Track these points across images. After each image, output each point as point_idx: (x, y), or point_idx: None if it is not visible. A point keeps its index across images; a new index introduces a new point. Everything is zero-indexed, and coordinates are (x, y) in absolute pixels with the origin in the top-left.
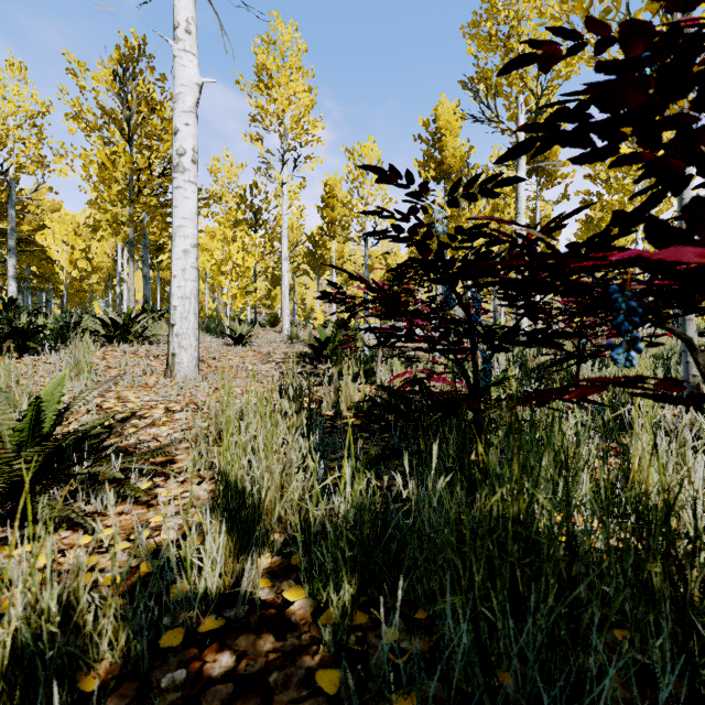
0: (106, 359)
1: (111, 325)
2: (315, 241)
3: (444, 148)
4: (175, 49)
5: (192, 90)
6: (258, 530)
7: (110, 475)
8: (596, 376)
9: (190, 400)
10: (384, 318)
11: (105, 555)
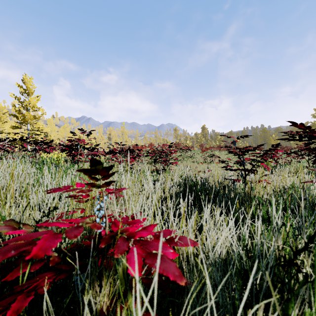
0: None
1: None
2: None
3: None
4: None
5: None
6: None
7: None
8: None
9: None
10: None
11: None
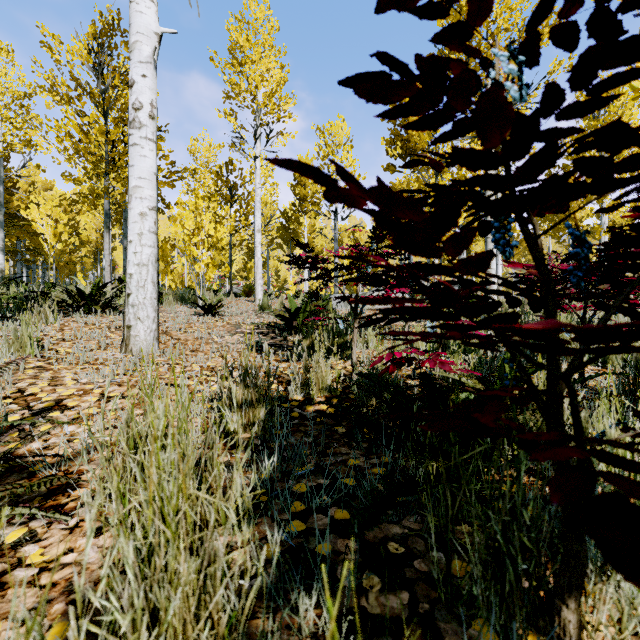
0: (63, 331)
1: (78, 295)
2: (288, 217)
3: None
4: None
5: (149, 39)
6: None
7: None
8: None
9: (136, 381)
10: (377, 283)
11: None
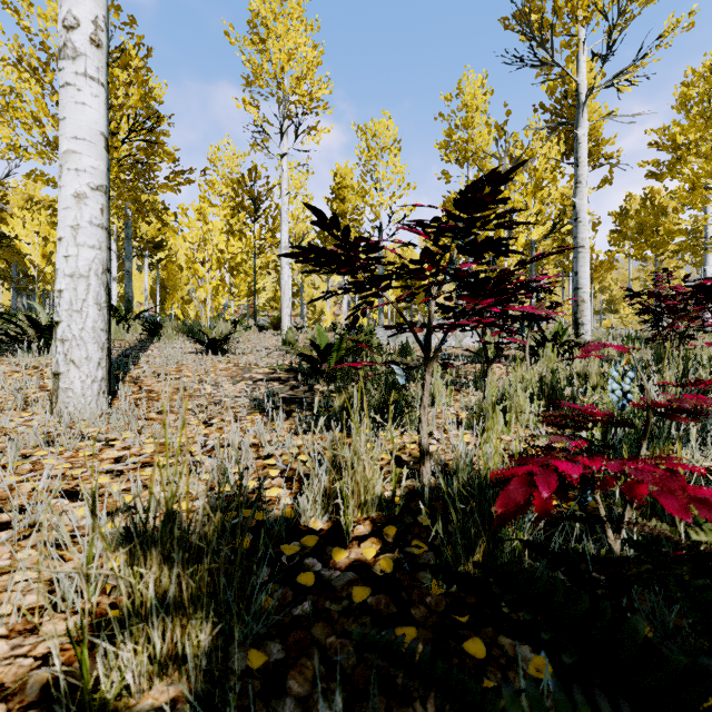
0: None
1: (33, 326)
2: (325, 238)
3: (470, 124)
4: None
5: None
6: None
7: None
8: None
9: (8, 487)
10: None
11: None
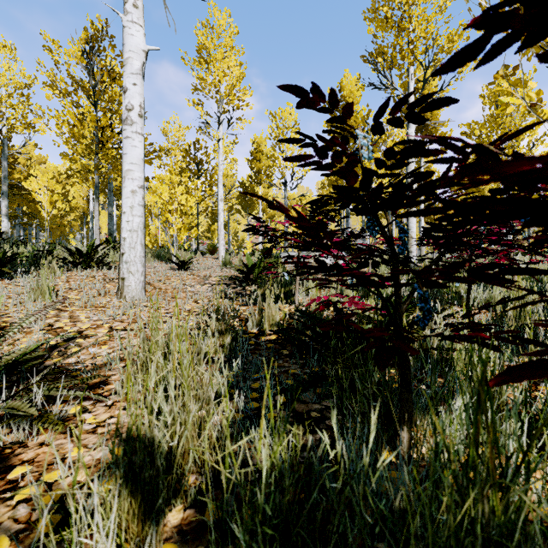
0: (69, 282)
1: (77, 253)
2: (245, 187)
3: None
4: (124, 20)
5: (139, 56)
6: (169, 480)
7: (23, 411)
8: (481, 297)
9: (133, 319)
10: (304, 249)
11: (7, 503)
